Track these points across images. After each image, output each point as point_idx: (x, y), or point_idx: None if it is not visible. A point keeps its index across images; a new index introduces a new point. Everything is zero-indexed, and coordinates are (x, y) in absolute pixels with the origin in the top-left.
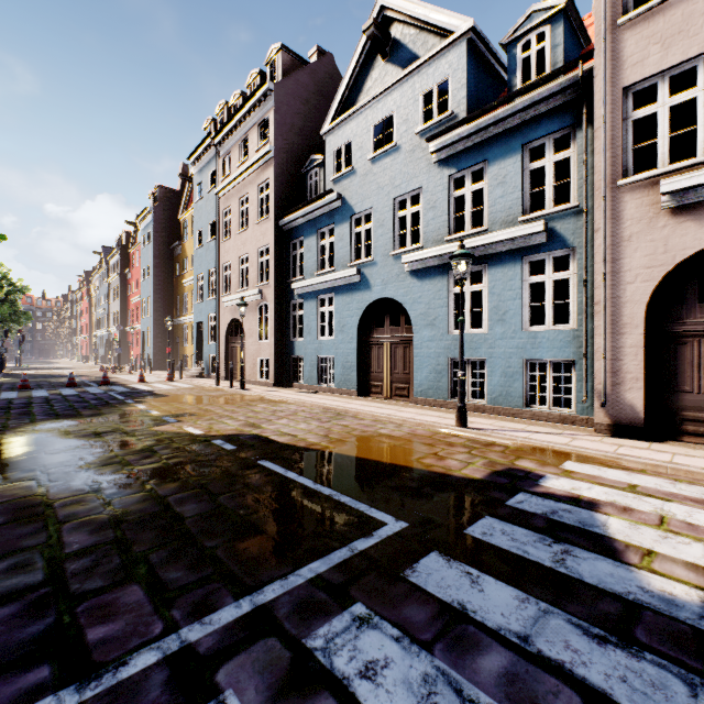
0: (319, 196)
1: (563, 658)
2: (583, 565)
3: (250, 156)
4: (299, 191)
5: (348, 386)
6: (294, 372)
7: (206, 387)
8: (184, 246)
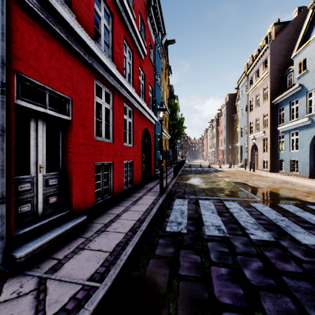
0: (288, 88)
1: (264, 212)
2: (301, 213)
3: (259, 76)
4: (284, 84)
5: (304, 173)
6: (280, 166)
7: (240, 170)
8: (237, 115)
